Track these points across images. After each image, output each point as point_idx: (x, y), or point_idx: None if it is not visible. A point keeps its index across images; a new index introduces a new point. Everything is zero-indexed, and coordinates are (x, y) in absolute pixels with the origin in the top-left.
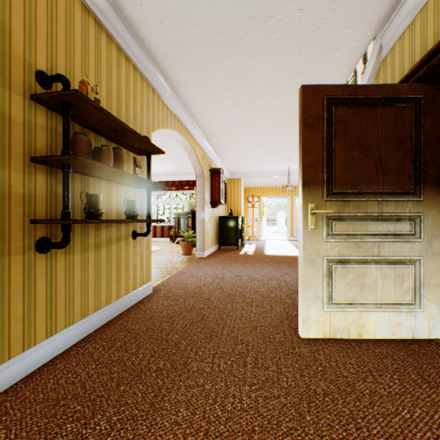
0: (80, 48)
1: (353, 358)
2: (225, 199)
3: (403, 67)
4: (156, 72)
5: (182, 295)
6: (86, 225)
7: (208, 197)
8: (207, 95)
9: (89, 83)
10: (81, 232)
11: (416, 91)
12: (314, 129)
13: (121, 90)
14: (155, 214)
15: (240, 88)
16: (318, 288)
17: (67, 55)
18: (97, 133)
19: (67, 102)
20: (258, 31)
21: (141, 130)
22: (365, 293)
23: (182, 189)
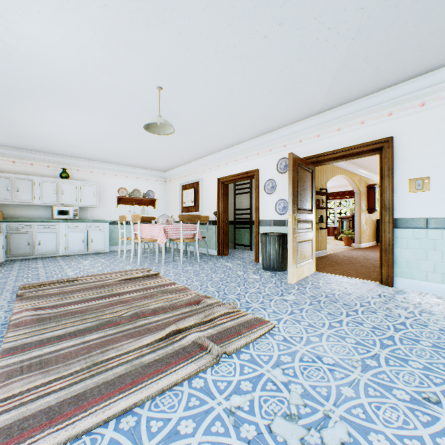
0: None
1: None
2: None
3: None
4: None
5: (342, 257)
6: None
7: (364, 206)
8: None
9: None
10: None
11: None
12: None
13: (316, 174)
14: None
15: None
16: None
17: None
18: None
19: None
20: None
21: (322, 185)
22: None
23: (344, 198)
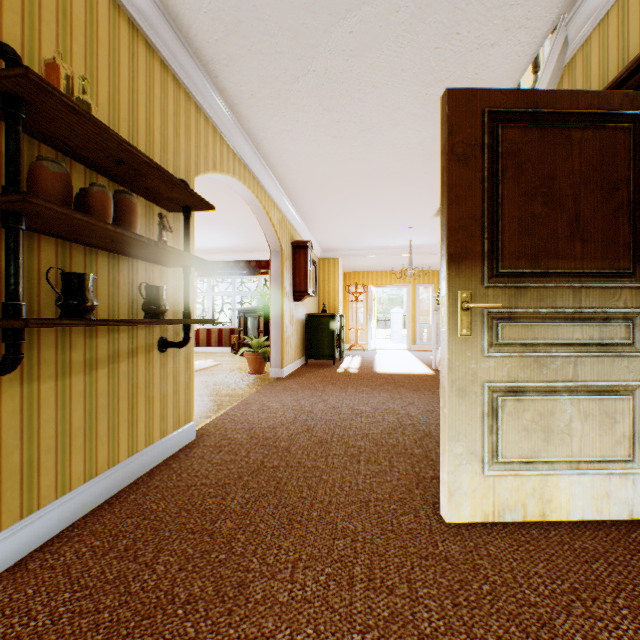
0: (53, 10)
1: (541, 563)
2: (315, 289)
3: (607, 69)
4: (201, 77)
5: (244, 444)
6: (66, 330)
7: (289, 285)
8: (287, 120)
9: (73, 76)
10: (56, 341)
11: (635, 103)
12: (467, 164)
13: (137, 98)
14: (208, 311)
15: (339, 109)
16: (474, 436)
17: (26, 17)
18: (88, 165)
19: (13, 96)
20: (370, 6)
21: (176, 171)
22: (552, 444)
23: (250, 273)
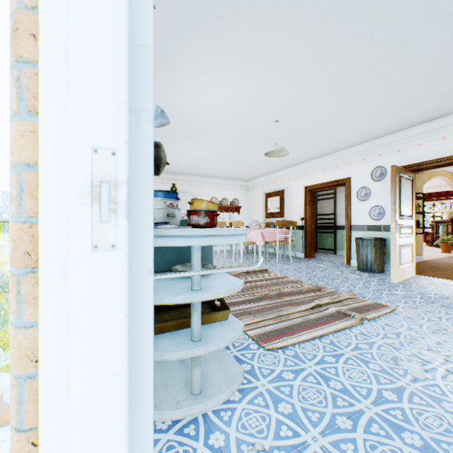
0: None
1: None
2: None
3: None
4: None
5: (441, 263)
6: None
7: None
8: None
9: None
10: None
11: None
12: None
13: None
14: None
15: None
16: None
17: None
18: None
19: None
20: None
21: (417, 188)
22: None
23: (439, 199)
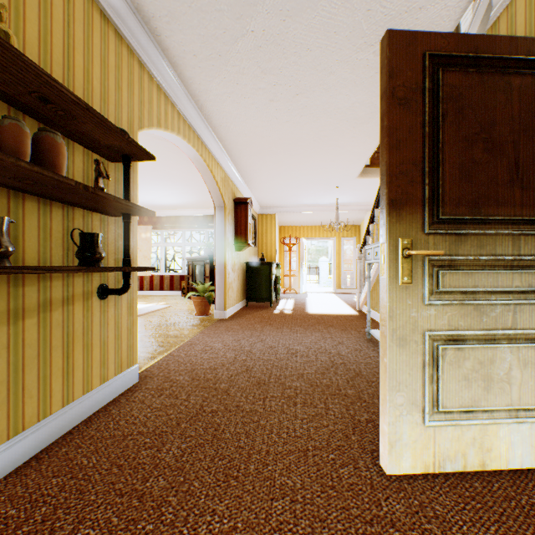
0: None
1: (492, 526)
2: (254, 240)
3: (534, 25)
4: (144, 34)
5: (186, 387)
6: None
7: (231, 237)
8: (228, 82)
9: None
10: None
11: None
12: (408, 108)
13: (73, 44)
14: (161, 259)
15: (276, 72)
16: (415, 386)
17: None
18: (12, 104)
19: None
20: None
21: (118, 123)
22: (492, 392)
23: (198, 227)
